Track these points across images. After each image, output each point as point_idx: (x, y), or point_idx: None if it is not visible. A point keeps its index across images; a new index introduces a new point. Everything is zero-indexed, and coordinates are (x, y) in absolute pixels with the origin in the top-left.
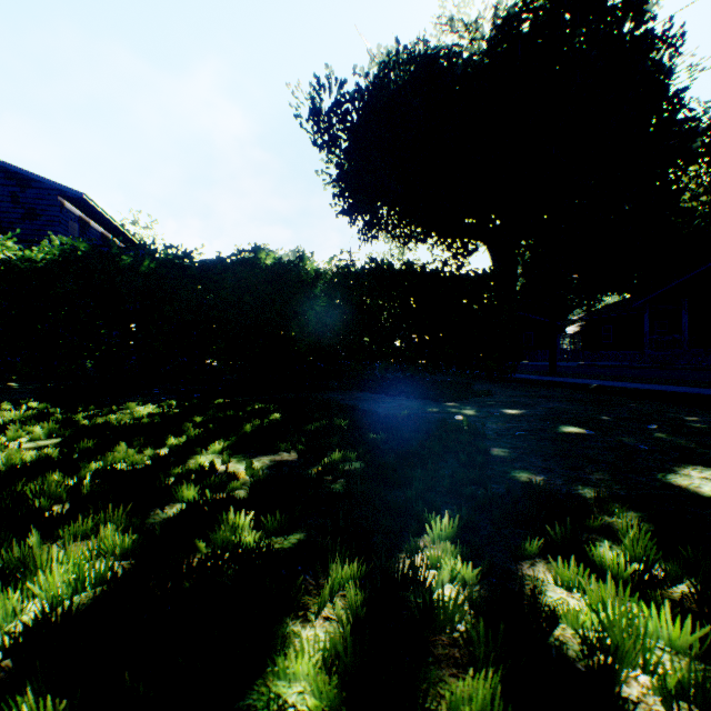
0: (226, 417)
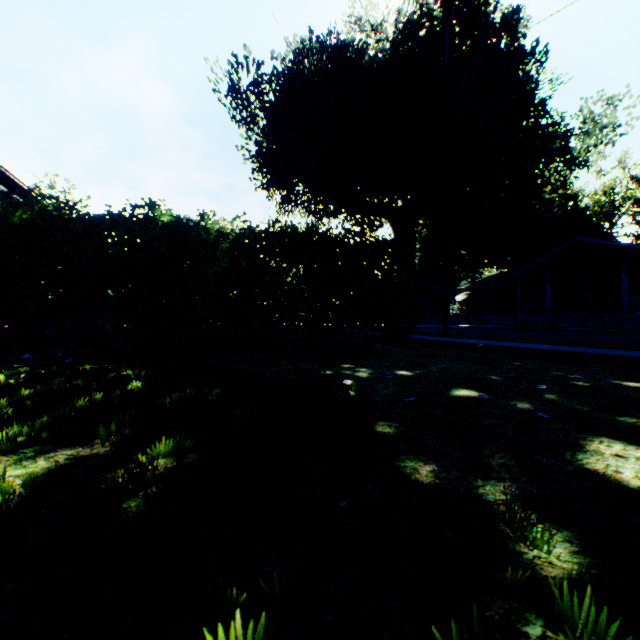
0: (66, 388)
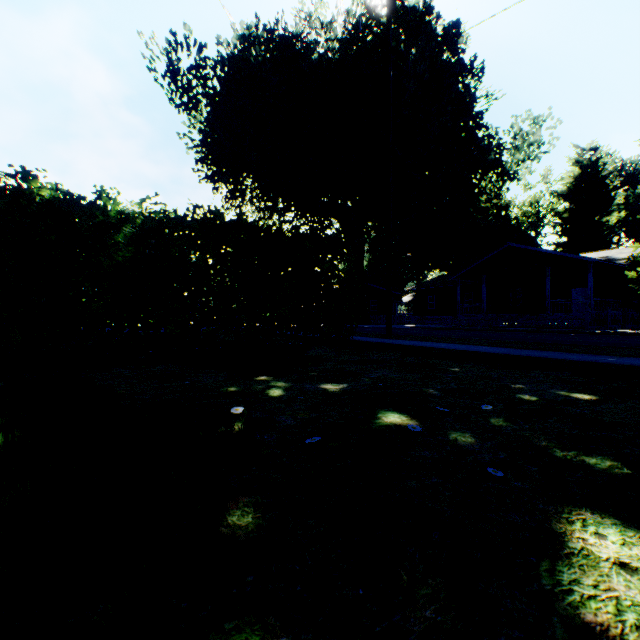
0: None
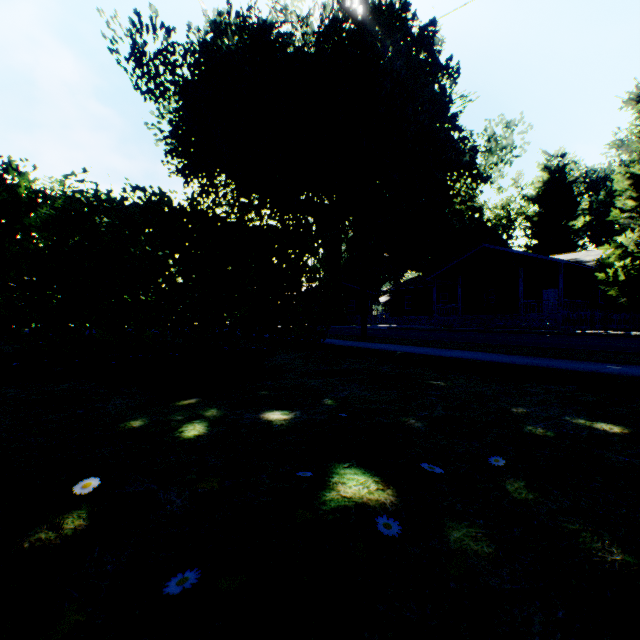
0: None
